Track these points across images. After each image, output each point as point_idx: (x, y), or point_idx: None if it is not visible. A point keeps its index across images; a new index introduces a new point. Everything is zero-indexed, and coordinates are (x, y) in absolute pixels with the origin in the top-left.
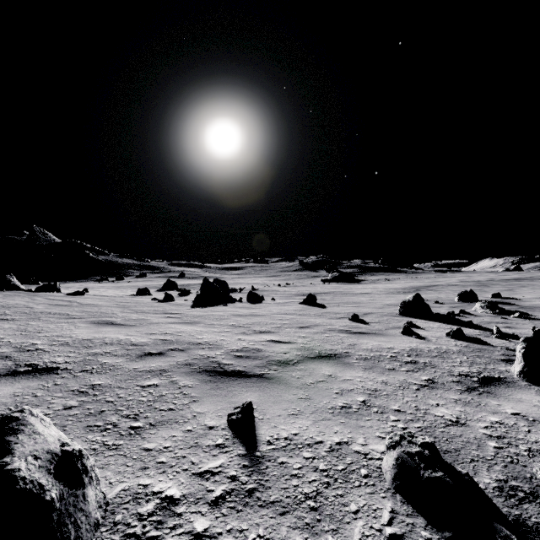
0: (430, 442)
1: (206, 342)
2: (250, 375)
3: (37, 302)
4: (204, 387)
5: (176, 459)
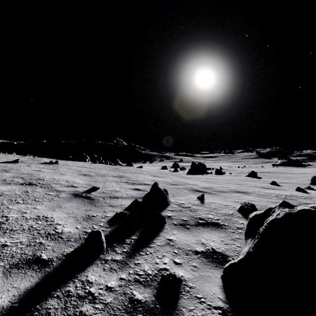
0: (252, 204)
1: (192, 184)
2: (206, 192)
3: (130, 169)
4: (191, 192)
5: (184, 200)
